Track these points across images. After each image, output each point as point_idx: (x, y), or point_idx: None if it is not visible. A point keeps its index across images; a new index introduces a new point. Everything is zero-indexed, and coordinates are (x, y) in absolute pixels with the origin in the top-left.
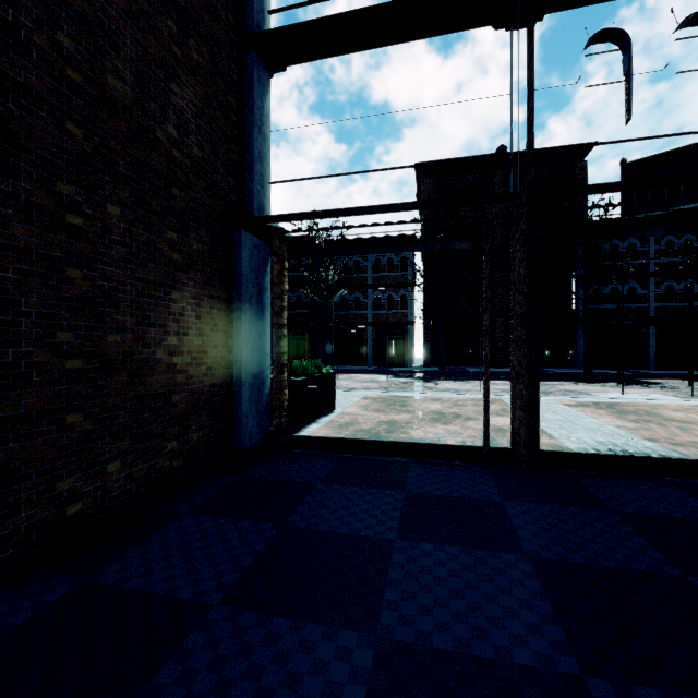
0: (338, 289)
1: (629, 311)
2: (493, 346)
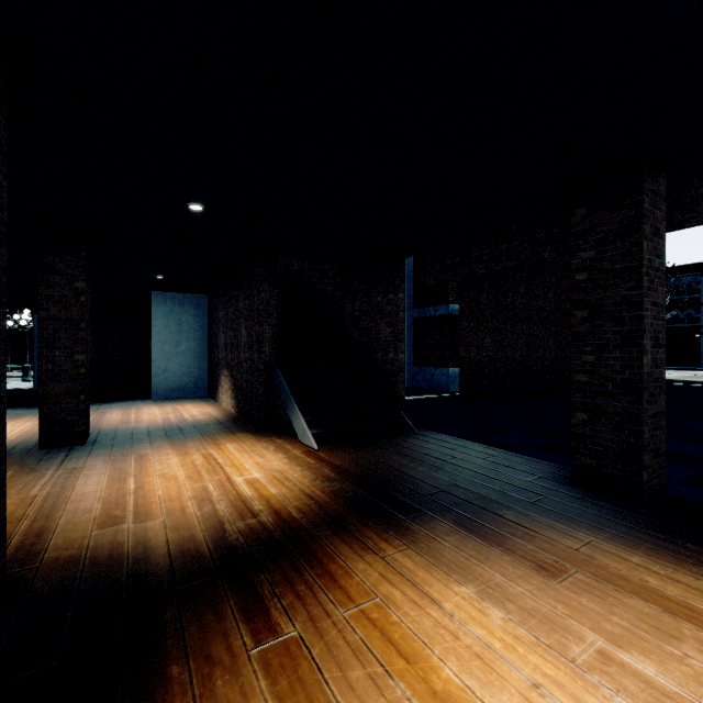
0: (668, 310)
1: None
2: None
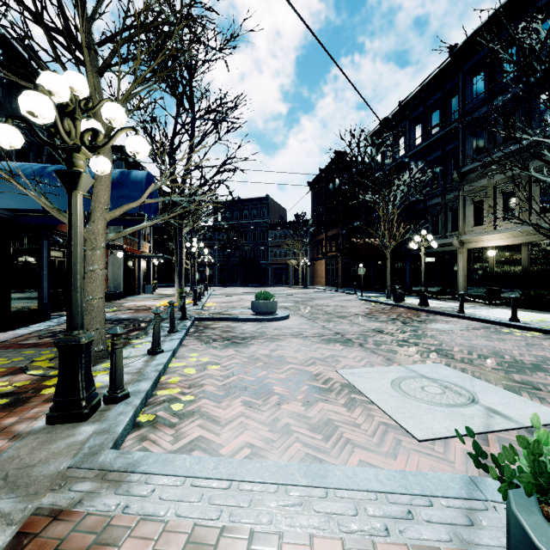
0: None
1: (210, 261)
2: (158, 274)
